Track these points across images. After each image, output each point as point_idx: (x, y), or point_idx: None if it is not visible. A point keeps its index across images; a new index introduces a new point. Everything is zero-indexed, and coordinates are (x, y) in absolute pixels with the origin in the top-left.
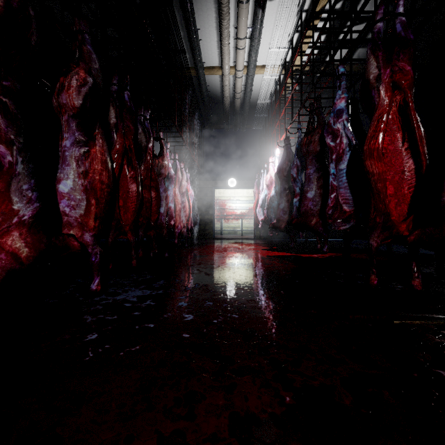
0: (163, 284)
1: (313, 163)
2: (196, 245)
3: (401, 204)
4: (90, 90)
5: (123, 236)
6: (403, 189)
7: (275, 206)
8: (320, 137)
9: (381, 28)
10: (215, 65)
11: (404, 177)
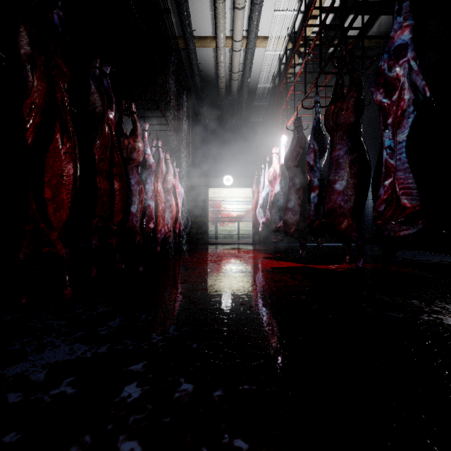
0: (117, 328)
1: (345, 140)
2: (185, 253)
3: None
4: None
5: (49, 247)
6: None
7: (281, 206)
8: (356, 102)
9: None
10: (208, 34)
11: None
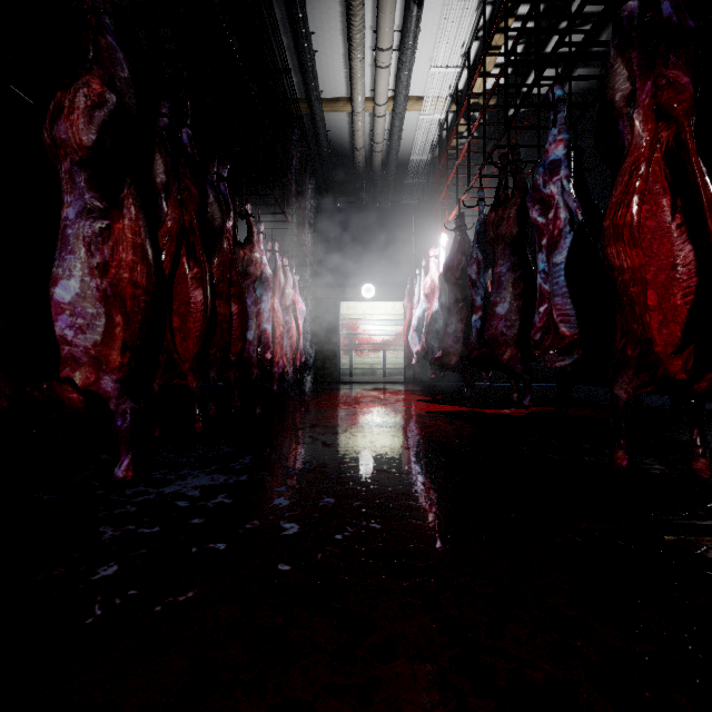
0: (250, 464)
1: (507, 255)
2: (309, 394)
3: (670, 324)
4: (111, 116)
5: (179, 379)
6: (674, 297)
7: (440, 330)
8: (518, 211)
9: (635, 11)
10: (341, 95)
11: (675, 276)
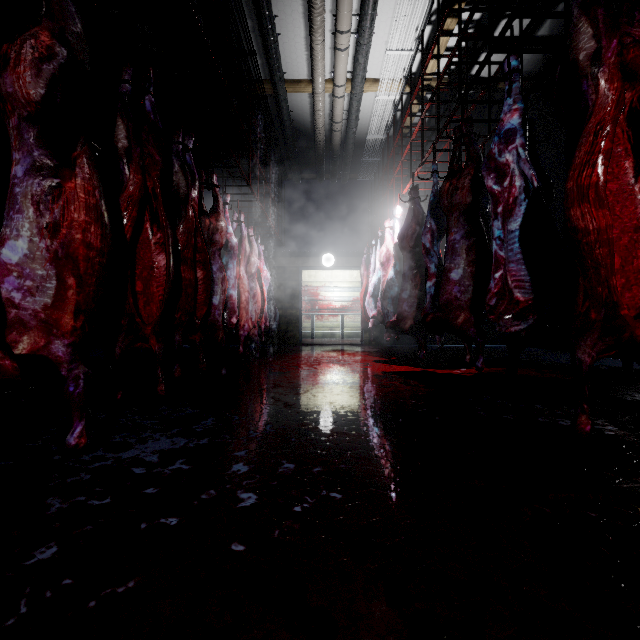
0: (211, 426)
1: (461, 223)
2: (273, 355)
3: (633, 287)
4: (61, 70)
5: (142, 343)
6: (638, 260)
7: (395, 295)
8: (472, 180)
9: None
10: (303, 76)
11: (639, 238)
